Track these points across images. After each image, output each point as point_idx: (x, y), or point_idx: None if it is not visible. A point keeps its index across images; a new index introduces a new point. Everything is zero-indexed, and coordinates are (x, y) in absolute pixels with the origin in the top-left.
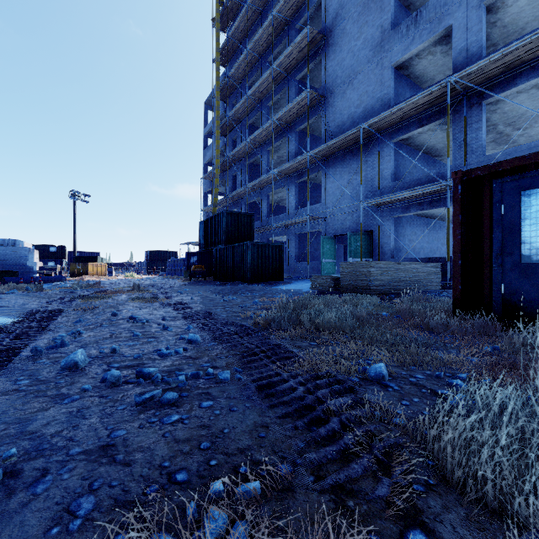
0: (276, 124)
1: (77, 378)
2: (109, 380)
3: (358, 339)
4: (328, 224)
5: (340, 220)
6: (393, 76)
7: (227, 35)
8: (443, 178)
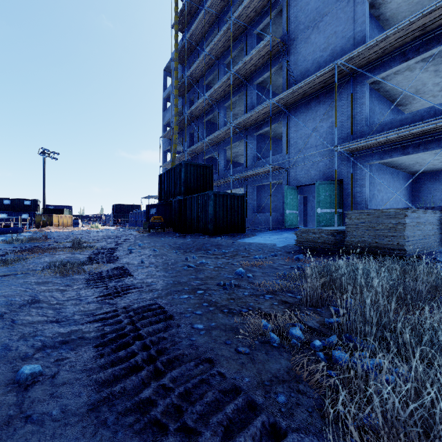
0: (234, 77)
1: None
2: None
3: None
4: (289, 174)
5: (303, 170)
6: (367, 11)
7: None
8: (437, 115)
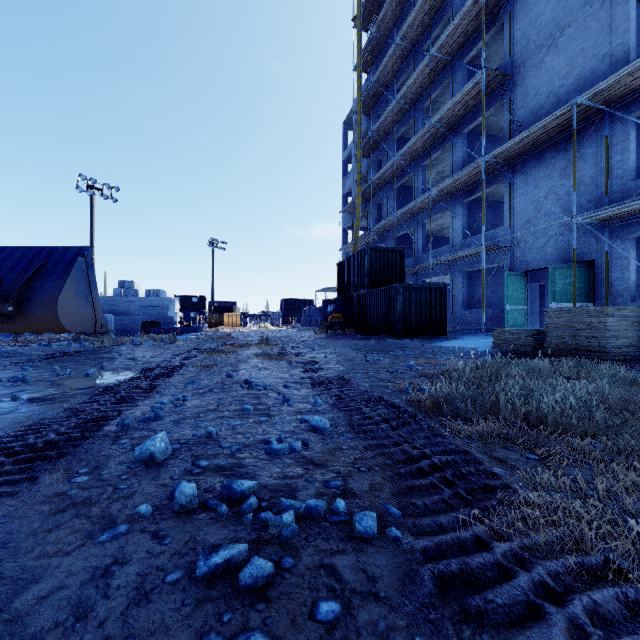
0: (435, 128)
1: (144, 483)
2: (177, 500)
3: (635, 460)
4: (513, 255)
5: (535, 248)
6: (634, 12)
7: (371, 32)
8: None
